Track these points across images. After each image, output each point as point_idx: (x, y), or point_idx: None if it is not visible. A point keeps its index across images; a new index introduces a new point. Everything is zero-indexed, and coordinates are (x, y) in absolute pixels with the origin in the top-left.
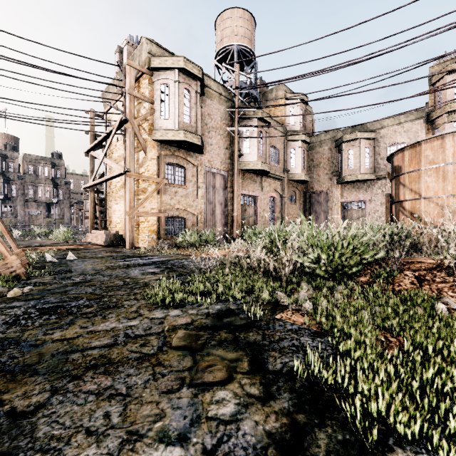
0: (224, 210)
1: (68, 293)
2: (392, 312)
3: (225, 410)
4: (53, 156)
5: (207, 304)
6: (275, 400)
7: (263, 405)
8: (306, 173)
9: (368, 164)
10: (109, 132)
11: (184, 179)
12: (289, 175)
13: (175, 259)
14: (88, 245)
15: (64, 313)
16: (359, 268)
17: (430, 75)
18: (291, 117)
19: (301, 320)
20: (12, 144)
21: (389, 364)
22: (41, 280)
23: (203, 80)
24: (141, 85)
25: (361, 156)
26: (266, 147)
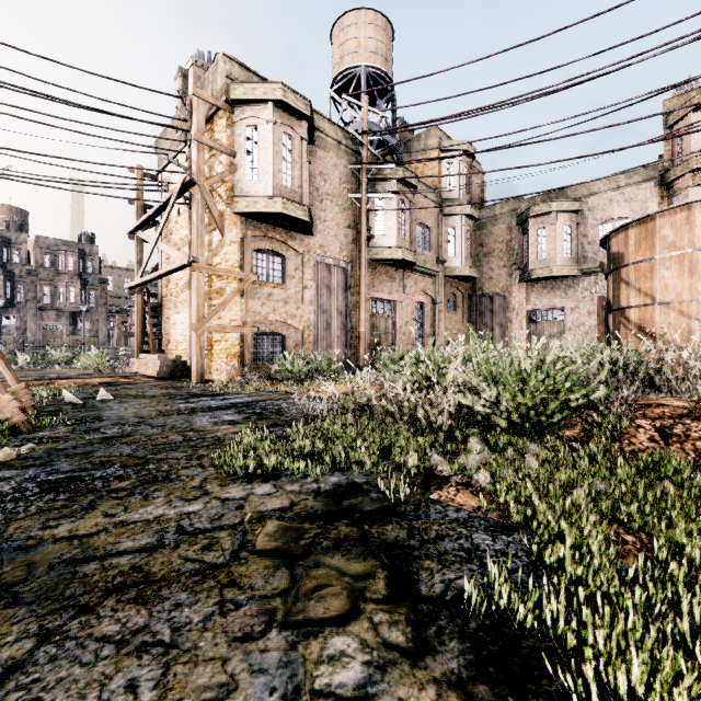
0: (344, 323)
1: (91, 456)
2: (624, 490)
3: (345, 677)
4: (82, 239)
5: (317, 474)
6: (434, 655)
7: (413, 666)
8: (473, 265)
9: (568, 251)
10: (165, 201)
11: (283, 274)
12: (446, 269)
13: (268, 400)
14: (133, 377)
15: (81, 489)
16: (564, 415)
17: (668, 110)
18: (449, 179)
19: (473, 502)
20: (18, 221)
21: (635, 589)
22: (52, 433)
23: (312, 120)
24: (215, 127)
25: (558, 239)
26: (410, 224)
